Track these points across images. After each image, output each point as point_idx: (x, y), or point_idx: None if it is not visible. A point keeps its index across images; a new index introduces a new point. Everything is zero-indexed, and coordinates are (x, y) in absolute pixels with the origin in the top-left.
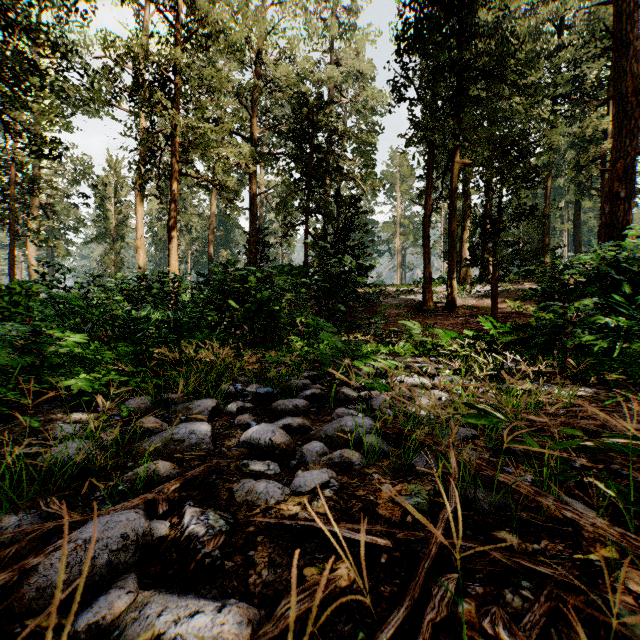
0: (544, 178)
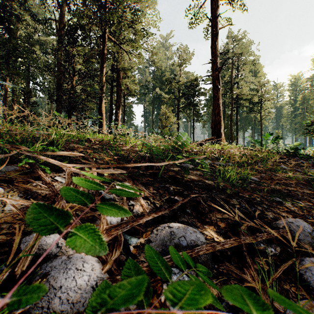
0: (38, 105)
